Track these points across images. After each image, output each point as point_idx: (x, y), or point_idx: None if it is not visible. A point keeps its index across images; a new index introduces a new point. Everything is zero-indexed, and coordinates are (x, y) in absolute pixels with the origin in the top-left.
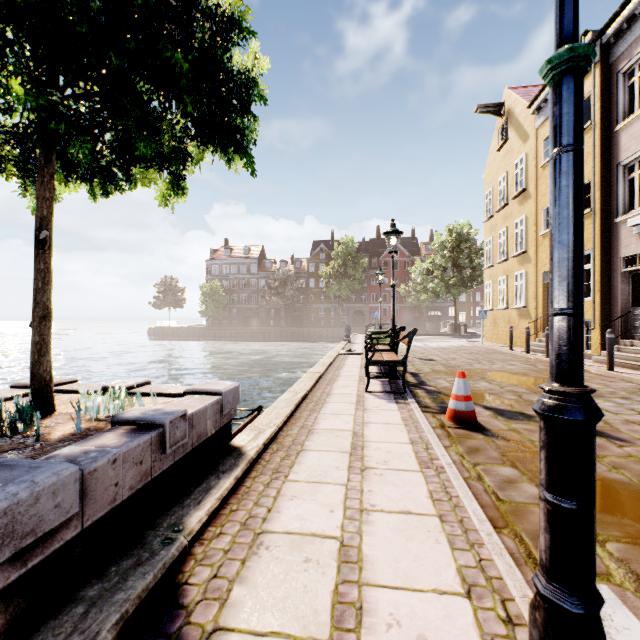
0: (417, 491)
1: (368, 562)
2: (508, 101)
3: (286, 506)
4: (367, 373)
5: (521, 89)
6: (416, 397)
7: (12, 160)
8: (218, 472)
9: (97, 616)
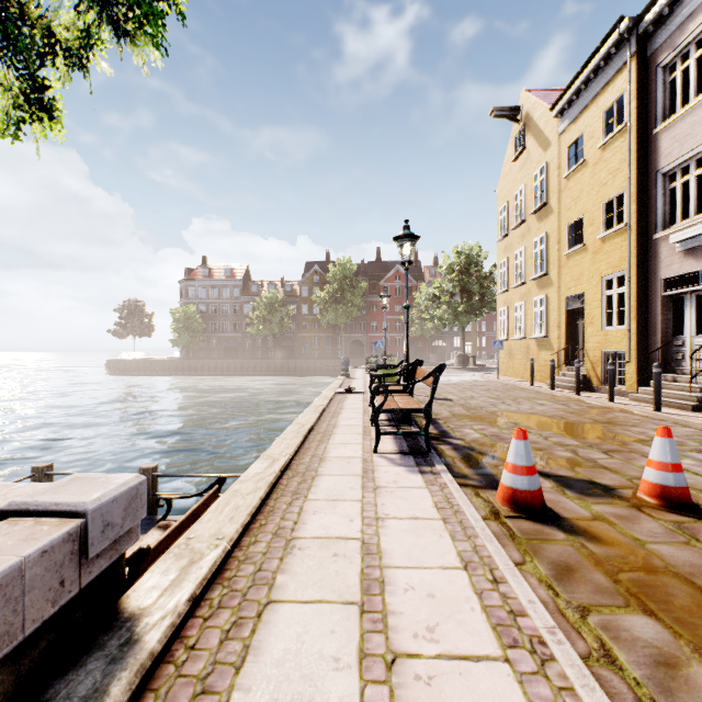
0: None
1: None
2: (526, 105)
3: None
4: (376, 427)
5: (540, 92)
6: (443, 458)
7: None
8: None
9: None
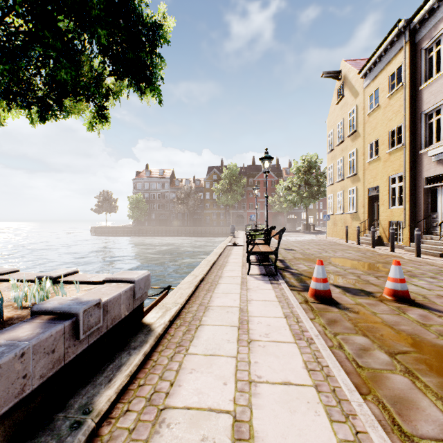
0: (294, 362)
1: (259, 439)
2: (344, 69)
3: (186, 379)
4: (249, 261)
5: (353, 61)
6: (284, 278)
7: None
8: (130, 348)
9: None
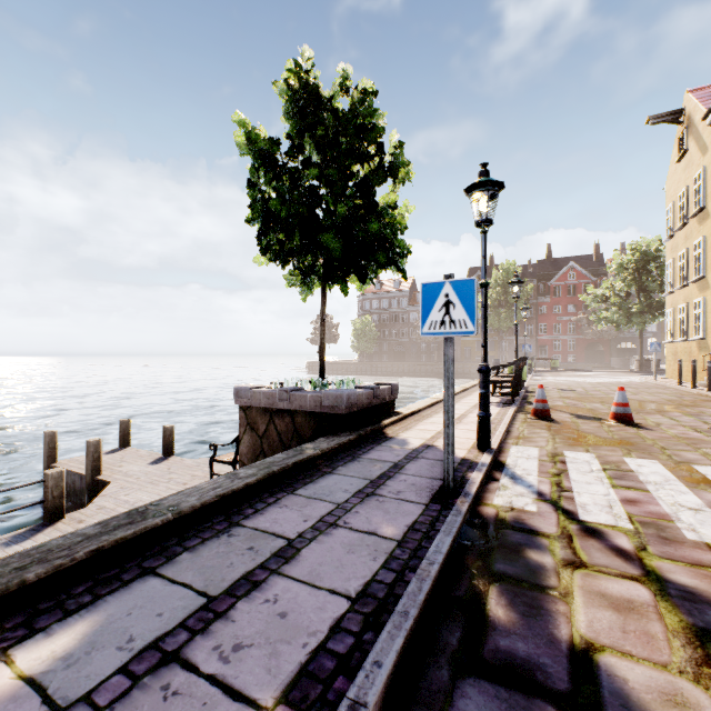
0: None
1: None
2: (688, 107)
3: (419, 426)
4: None
5: (706, 90)
6: (523, 408)
7: (300, 280)
8: (391, 416)
9: (365, 428)
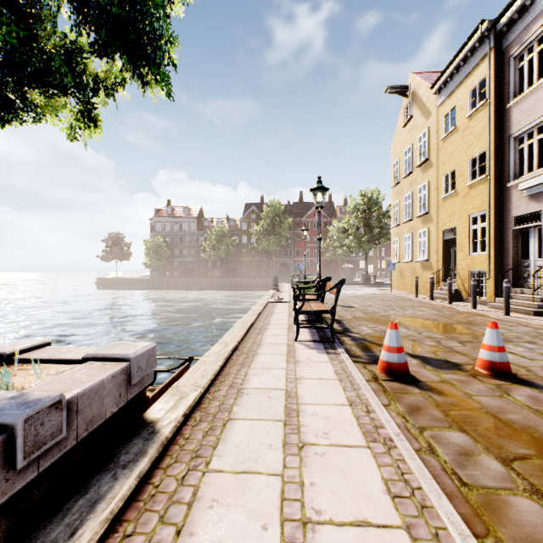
0: (370, 481)
1: None
2: (413, 84)
3: (203, 521)
4: (297, 323)
5: (423, 74)
6: (344, 345)
7: None
8: (117, 467)
9: None
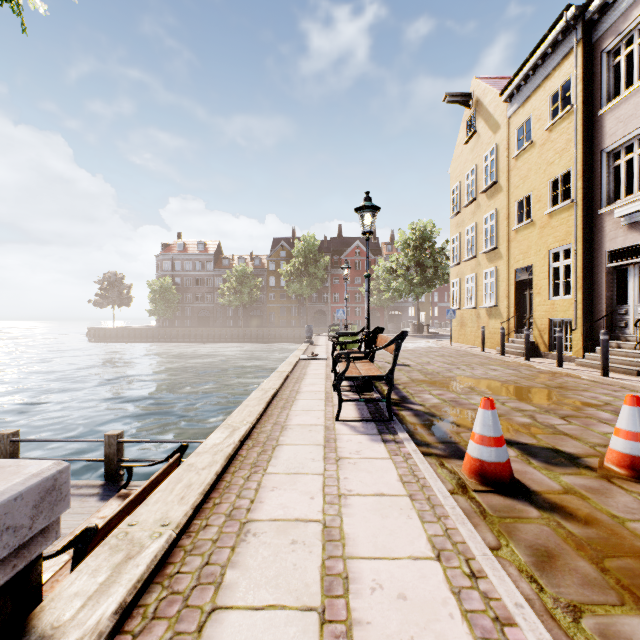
0: None
1: None
2: (477, 91)
3: None
4: (338, 394)
5: (489, 79)
6: (405, 425)
7: None
8: None
9: None
